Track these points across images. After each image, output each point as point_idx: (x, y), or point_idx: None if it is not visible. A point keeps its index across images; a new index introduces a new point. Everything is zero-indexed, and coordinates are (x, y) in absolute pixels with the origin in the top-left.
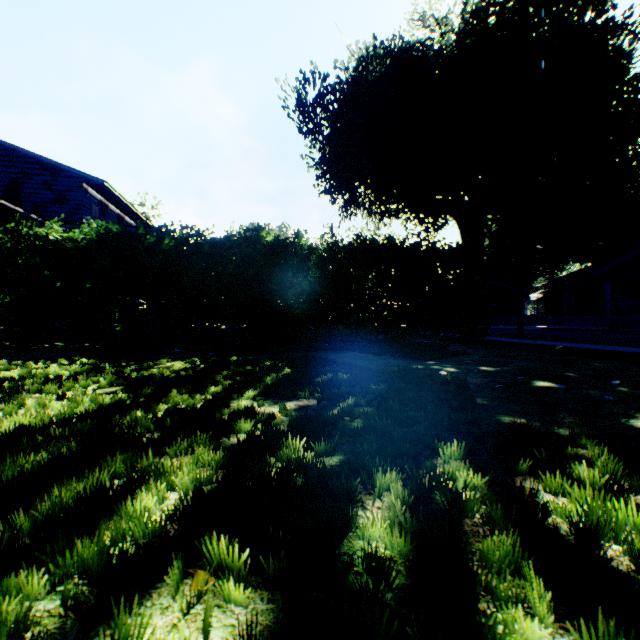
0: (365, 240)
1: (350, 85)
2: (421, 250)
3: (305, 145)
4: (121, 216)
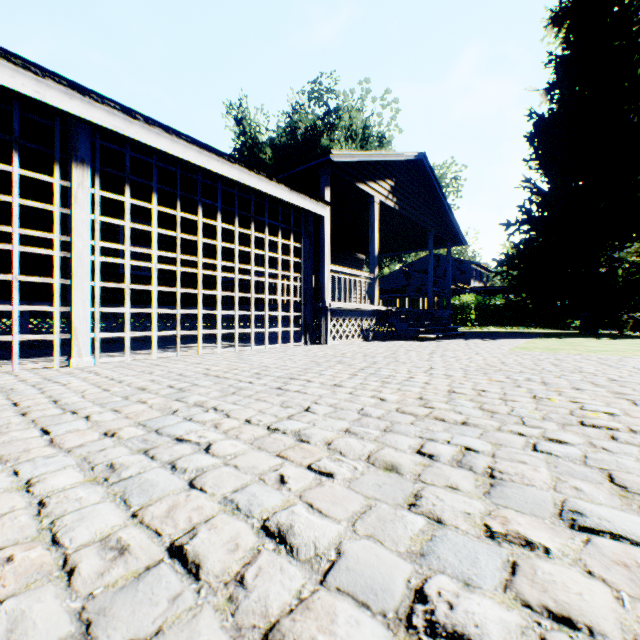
0: None
1: None
2: None
3: None
4: (479, 271)
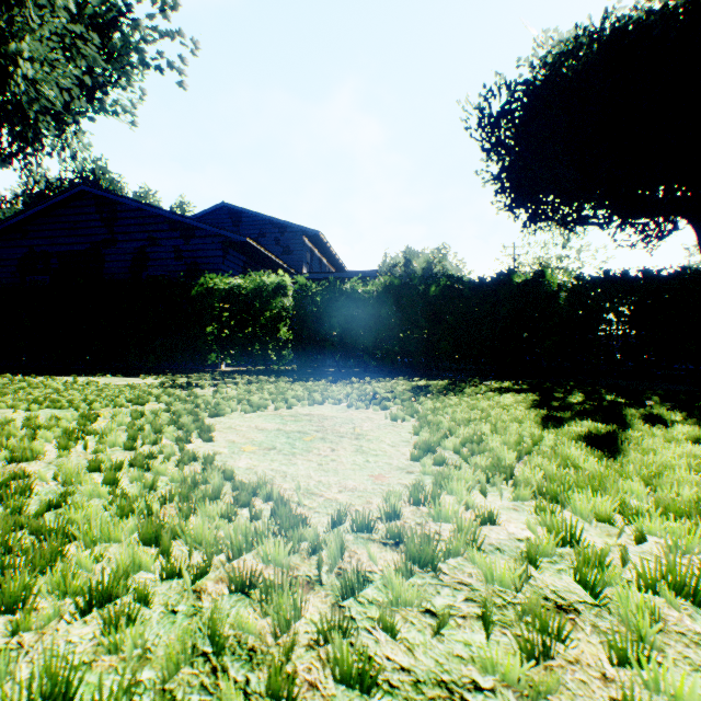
0: (614, 273)
1: (543, 87)
2: (681, 279)
3: (480, 160)
4: (320, 259)
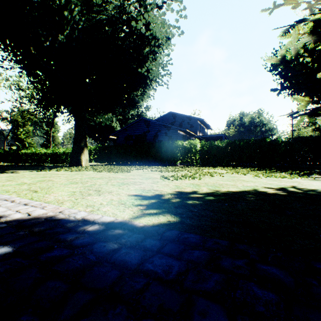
0: None
1: None
2: None
3: None
4: (202, 127)
